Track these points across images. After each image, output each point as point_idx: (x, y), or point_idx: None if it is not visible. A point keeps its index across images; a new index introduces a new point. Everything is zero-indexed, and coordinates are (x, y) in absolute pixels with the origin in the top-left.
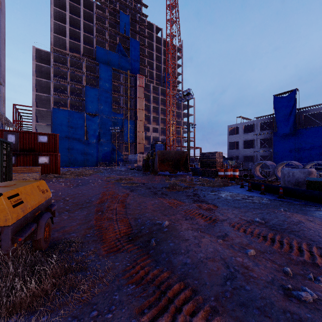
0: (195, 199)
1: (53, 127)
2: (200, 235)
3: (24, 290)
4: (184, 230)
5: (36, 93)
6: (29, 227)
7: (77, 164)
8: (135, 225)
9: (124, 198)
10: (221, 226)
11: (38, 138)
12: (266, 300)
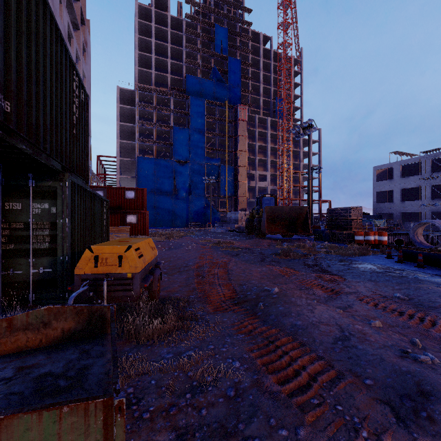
0: (315, 269)
1: (138, 180)
2: (315, 303)
3: (154, 324)
4: (297, 297)
5: (121, 141)
6: (149, 277)
7: (164, 225)
8: (240, 290)
9: (224, 264)
10: (344, 298)
11: (125, 194)
12: (377, 356)
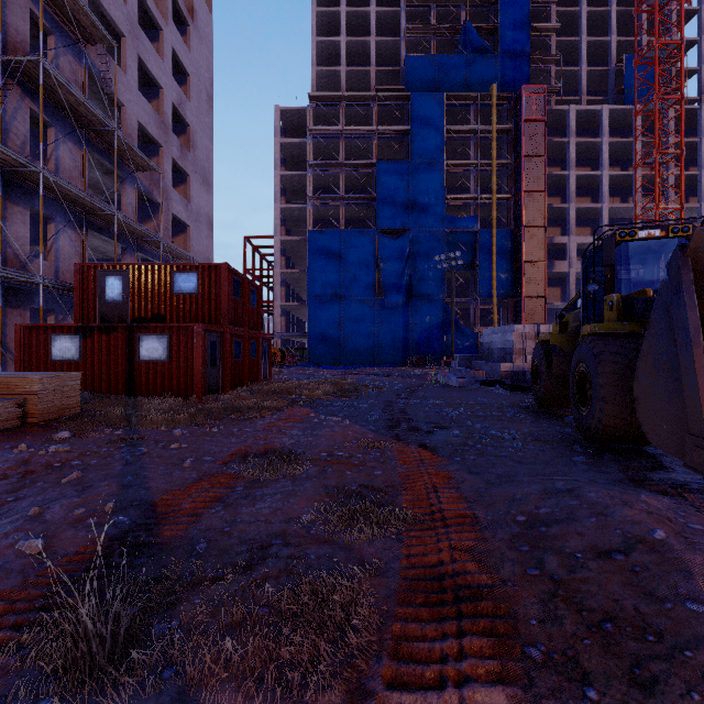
0: None
1: (309, 275)
2: None
3: None
4: None
5: (282, 206)
6: None
7: (359, 360)
8: None
9: None
10: None
11: (174, 282)
12: None
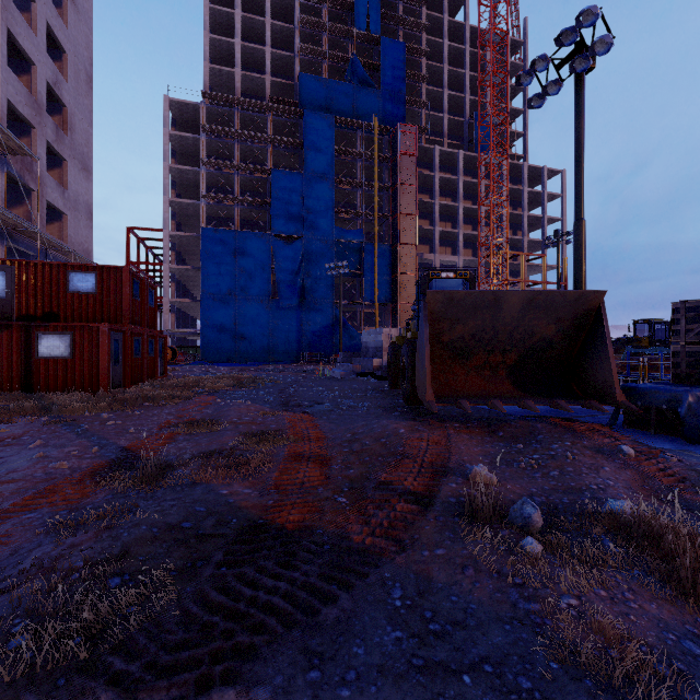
0: None
1: (203, 272)
2: None
3: None
4: None
5: (172, 200)
6: None
7: (254, 358)
8: None
9: None
10: None
11: (69, 281)
12: None
